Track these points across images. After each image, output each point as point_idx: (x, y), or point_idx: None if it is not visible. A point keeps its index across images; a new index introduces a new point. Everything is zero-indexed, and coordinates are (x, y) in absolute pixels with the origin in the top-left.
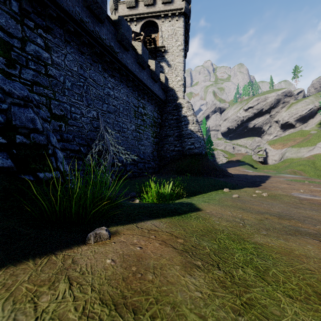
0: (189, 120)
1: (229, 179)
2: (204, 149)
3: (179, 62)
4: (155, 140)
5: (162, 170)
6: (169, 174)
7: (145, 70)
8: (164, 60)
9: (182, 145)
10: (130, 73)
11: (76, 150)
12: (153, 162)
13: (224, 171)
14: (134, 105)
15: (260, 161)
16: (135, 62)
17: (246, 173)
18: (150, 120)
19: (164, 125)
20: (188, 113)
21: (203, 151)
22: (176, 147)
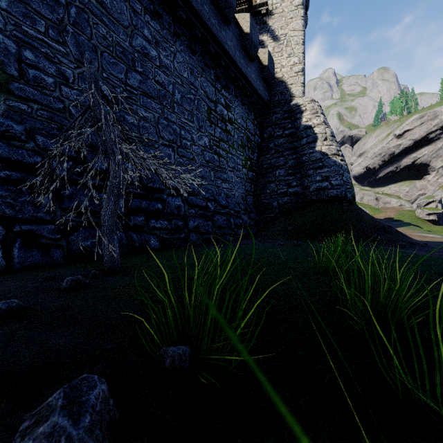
0: (317, 134)
1: (437, 252)
2: (350, 189)
3: (294, 30)
4: (249, 175)
5: (263, 231)
6: (280, 238)
7: (229, 29)
8: (266, 30)
9: (303, 183)
10: (196, 21)
11: (32, 164)
12: (246, 216)
13: (403, 234)
14: (206, 96)
15: (430, 219)
16: (208, 2)
17: (432, 239)
18: (240, 135)
19: (266, 147)
20: (314, 121)
21: (348, 192)
22: (291, 188)
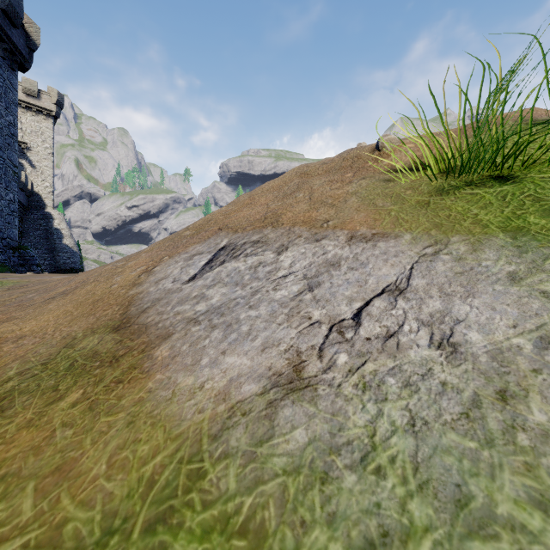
0: (63, 234)
1: None
2: (81, 264)
3: (47, 167)
4: None
5: None
6: None
7: None
8: (26, 158)
9: (55, 259)
10: None
11: None
12: None
13: None
14: None
15: None
16: None
17: None
18: None
19: (27, 234)
20: (62, 226)
21: (80, 266)
22: (47, 261)
